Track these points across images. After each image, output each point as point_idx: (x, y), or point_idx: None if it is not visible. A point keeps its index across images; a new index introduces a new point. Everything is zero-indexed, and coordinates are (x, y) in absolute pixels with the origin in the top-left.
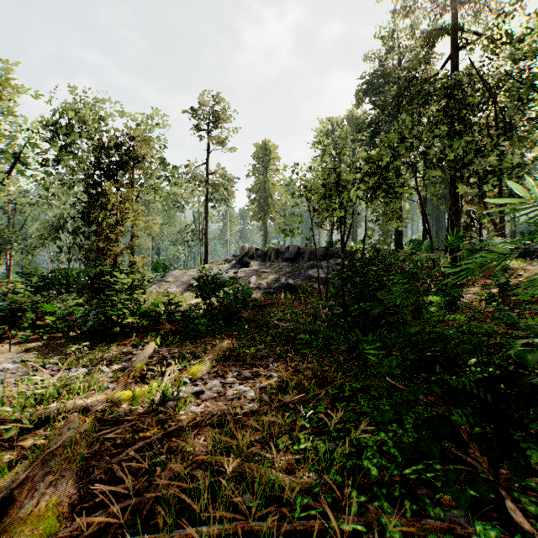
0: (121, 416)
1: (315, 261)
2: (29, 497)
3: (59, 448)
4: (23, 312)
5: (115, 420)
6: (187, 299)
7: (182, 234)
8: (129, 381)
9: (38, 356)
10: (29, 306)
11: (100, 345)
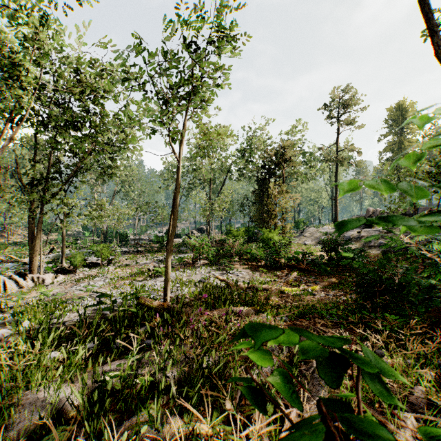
0: (285, 294)
1: None
2: (270, 298)
3: (272, 293)
4: (244, 252)
5: (284, 293)
6: (318, 250)
7: (317, 198)
8: (287, 285)
9: (250, 271)
10: (245, 250)
11: (271, 271)
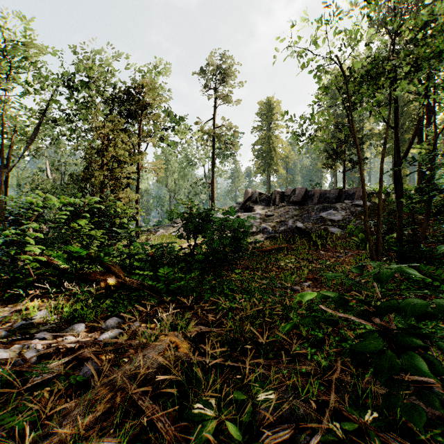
0: None
1: (326, 203)
2: None
3: None
4: None
5: None
6: (185, 242)
7: (194, 188)
8: None
9: None
10: None
11: None
